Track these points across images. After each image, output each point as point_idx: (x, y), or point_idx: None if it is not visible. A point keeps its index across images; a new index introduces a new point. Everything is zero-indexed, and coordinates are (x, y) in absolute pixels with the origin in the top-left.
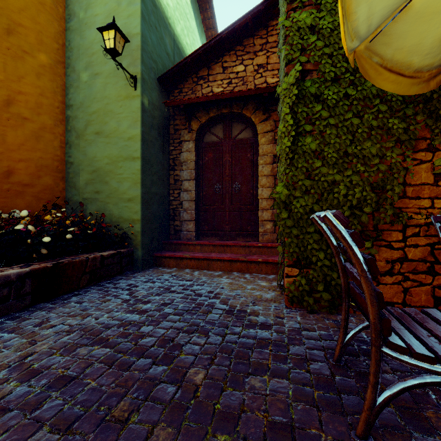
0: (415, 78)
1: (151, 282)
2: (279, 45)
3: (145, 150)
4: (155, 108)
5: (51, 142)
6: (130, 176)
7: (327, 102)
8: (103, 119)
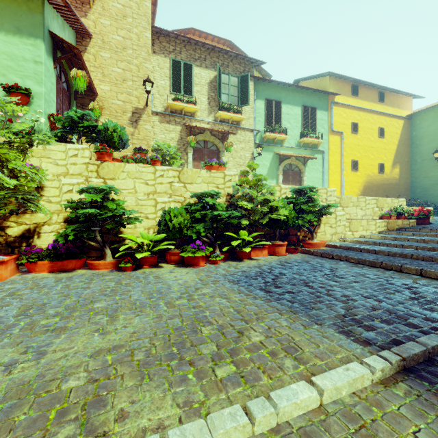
0: None
1: None
2: None
3: None
4: None
5: (407, 182)
6: None
7: None
8: (427, 173)
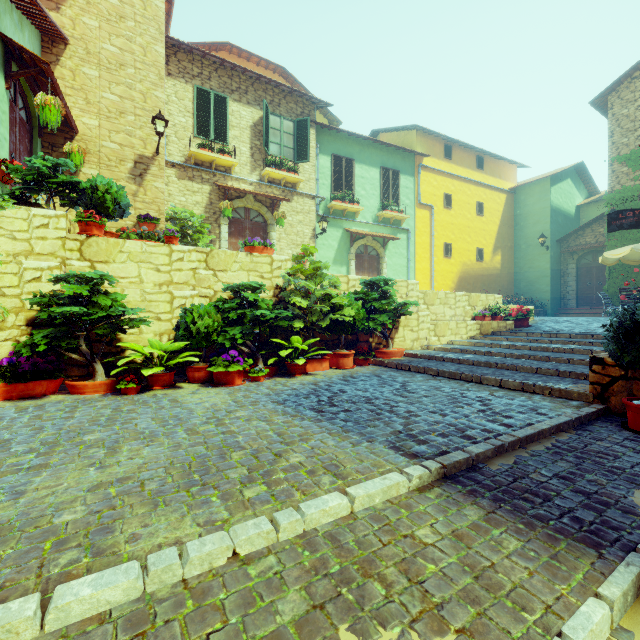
0: (639, 261)
1: None
2: (606, 247)
3: (551, 272)
4: (555, 254)
5: (510, 273)
6: (545, 283)
7: (619, 265)
8: (532, 262)
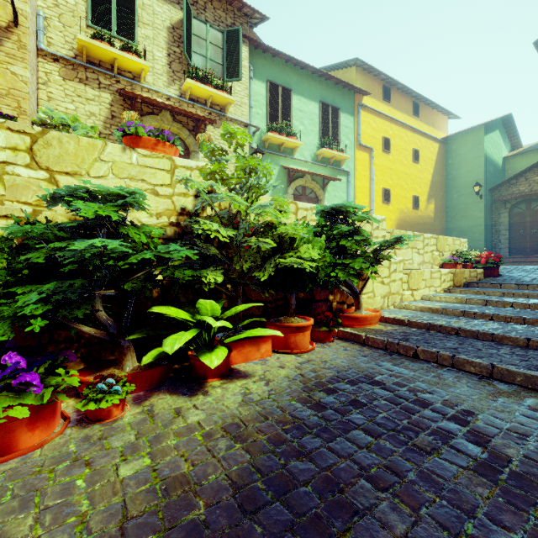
0: None
1: None
2: None
3: (485, 221)
4: (487, 203)
5: (442, 222)
6: (478, 232)
7: None
8: (464, 211)
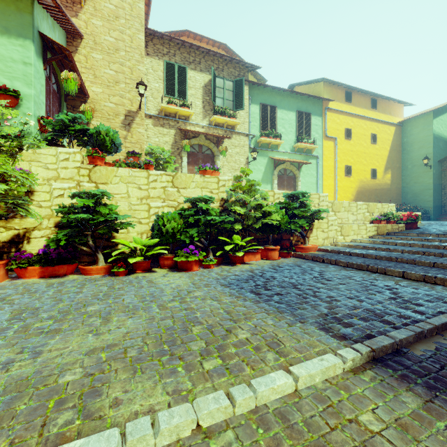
0: None
1: None
2: None
3: (433, 186)
4: (436, 171)
5: (398, 187)
6: (428, 194)
7: None
8: (417, 178)
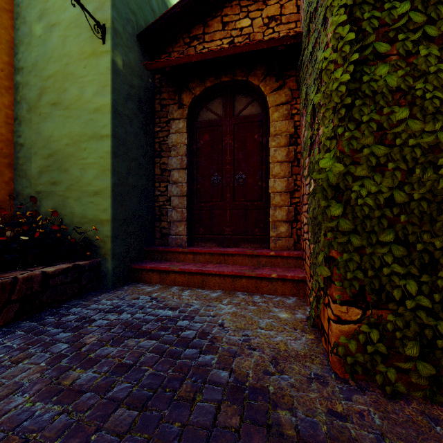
0: None
1: (117, 313)
2: None
3: (117, 126)
4: (133, 74)
5: None
6: (97, 161)
7: None
8: (62, 85)
